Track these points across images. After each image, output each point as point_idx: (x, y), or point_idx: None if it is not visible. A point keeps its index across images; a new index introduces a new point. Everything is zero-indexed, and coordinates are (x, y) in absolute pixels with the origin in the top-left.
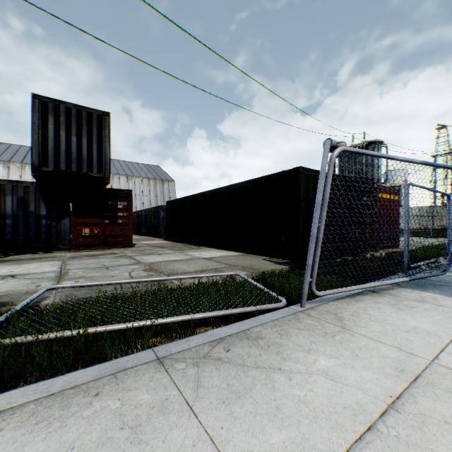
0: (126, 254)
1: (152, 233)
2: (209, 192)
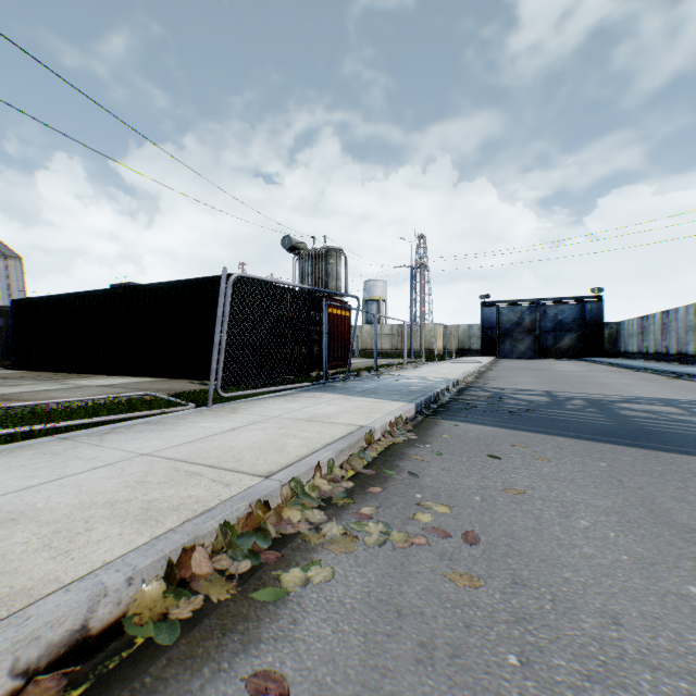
0: None
1: None
2: (107, 291)
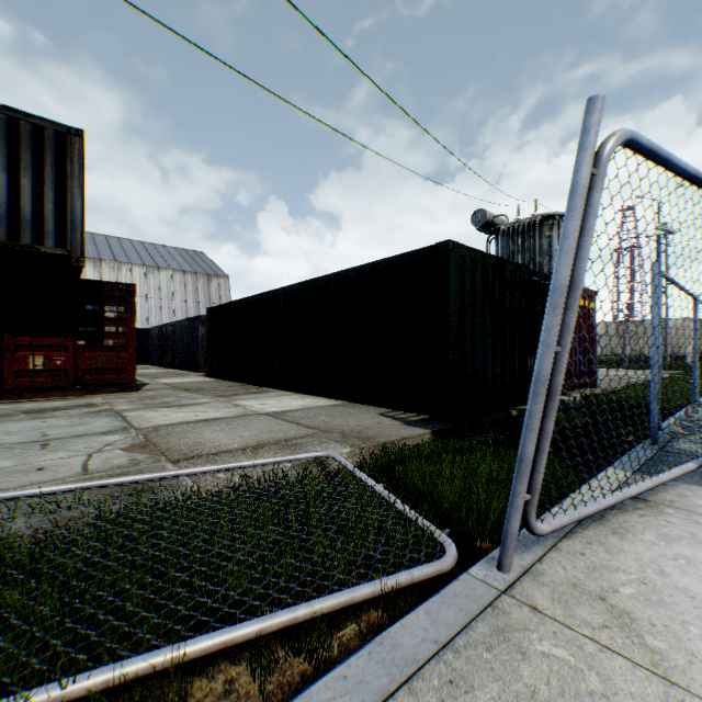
0: (114, 407)
1: (184, 363)
2: (281, 291)
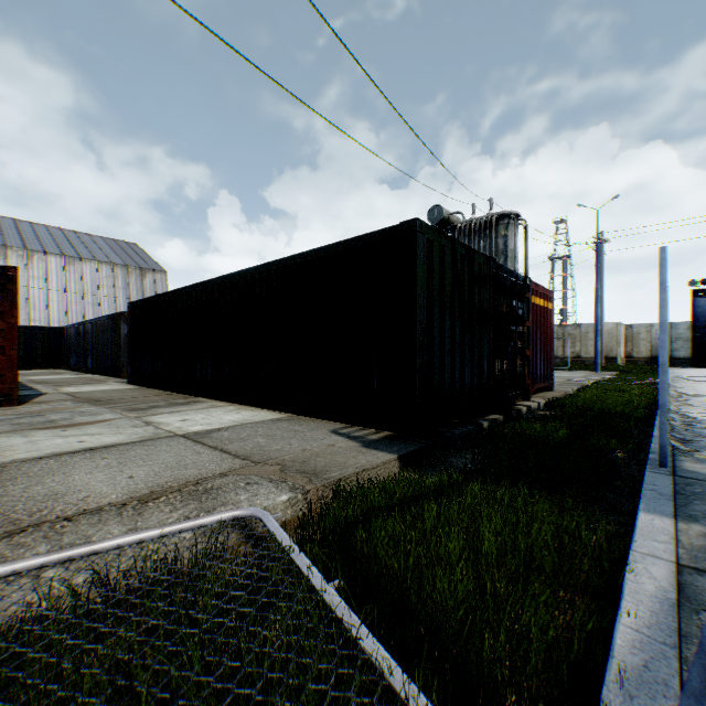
0: None
1: (105, 368)
2: (215, 282)
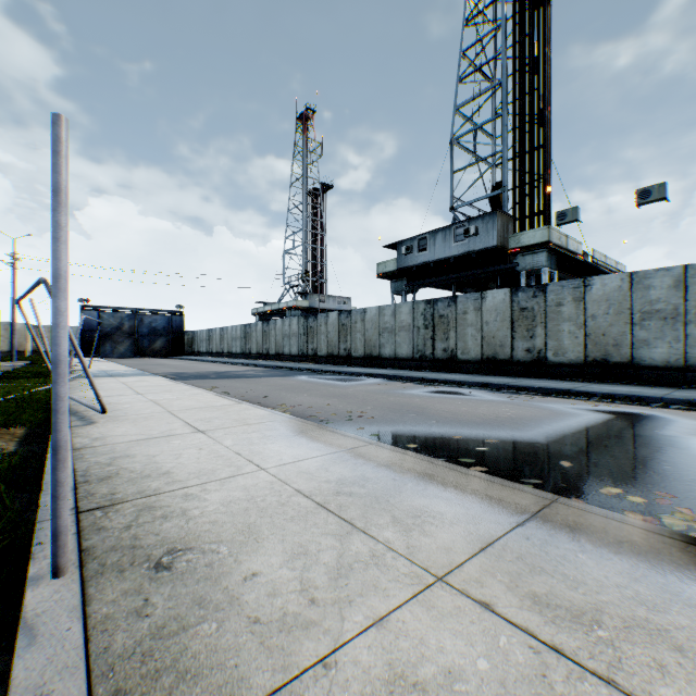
0: None
1: None
2: None
